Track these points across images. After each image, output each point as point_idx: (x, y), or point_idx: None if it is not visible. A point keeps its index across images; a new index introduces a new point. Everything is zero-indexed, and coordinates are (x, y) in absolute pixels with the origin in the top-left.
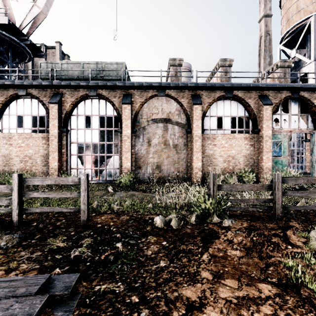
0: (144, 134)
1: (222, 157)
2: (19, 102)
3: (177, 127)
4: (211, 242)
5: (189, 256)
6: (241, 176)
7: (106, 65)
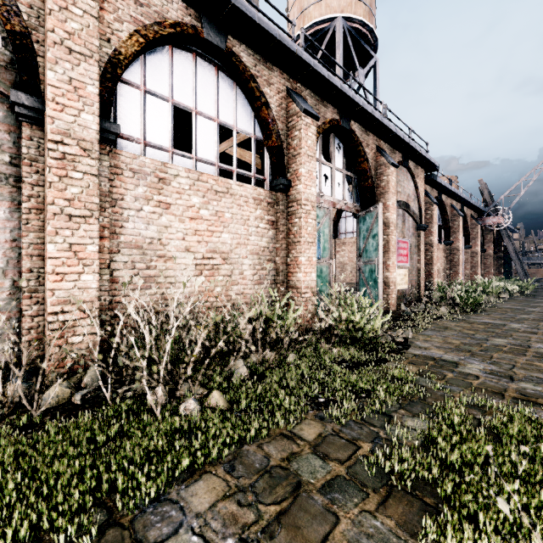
0: None
1: (193, 253)
2: None
3: None
4: None
5: None
6: (256, 318)
7: None
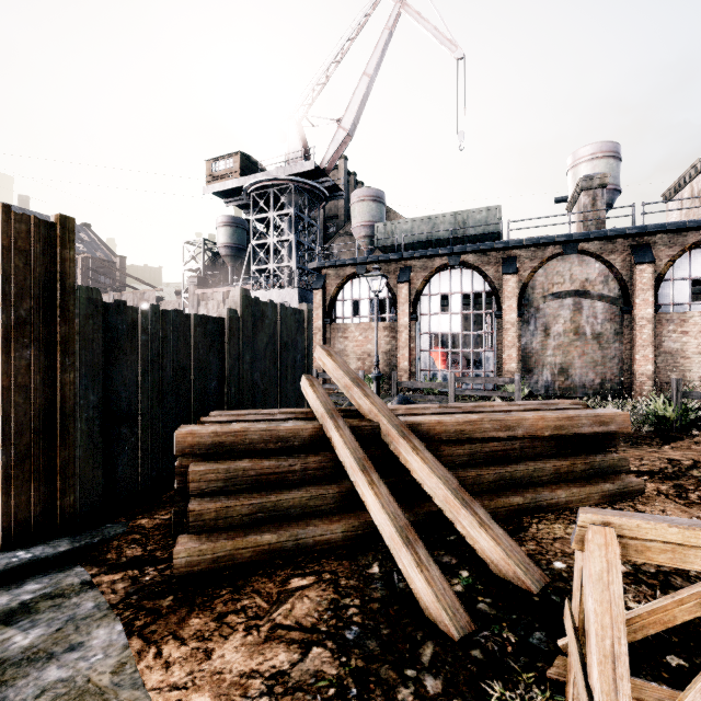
0: (537, 317)
1: None
2: (354, 283)
3: (602, 303)
4: (672, 441)
5: (648, 445)
6: None
7: (470, 215)
